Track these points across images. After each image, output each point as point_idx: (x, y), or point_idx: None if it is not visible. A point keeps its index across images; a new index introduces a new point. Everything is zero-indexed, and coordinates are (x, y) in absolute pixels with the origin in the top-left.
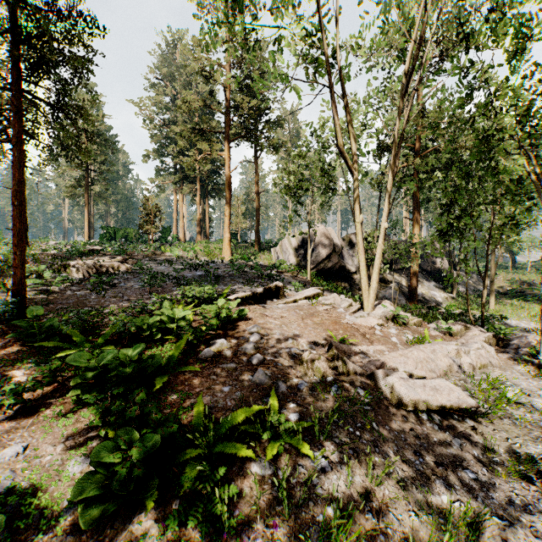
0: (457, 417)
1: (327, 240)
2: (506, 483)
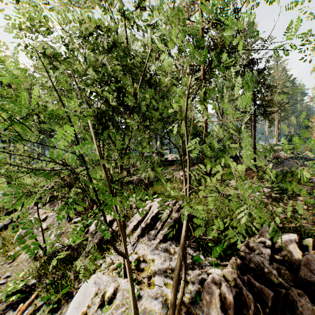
0: None
1: None
2: None
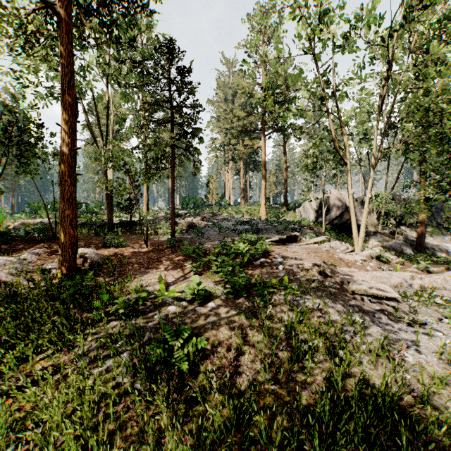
0: (387, 302)
1: (340, 201)
2: (395, 323)
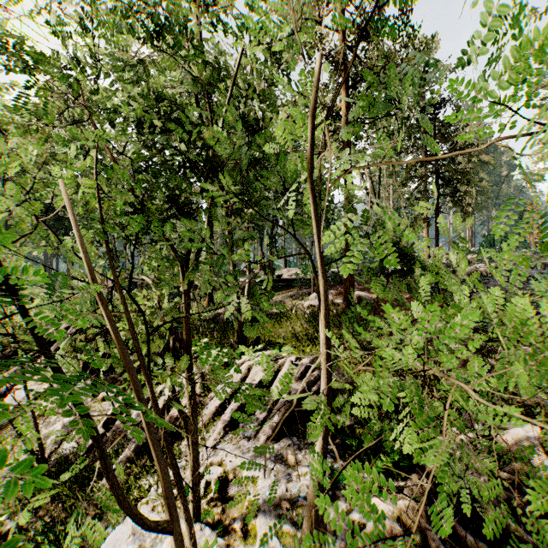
0: None
1: None
2: None
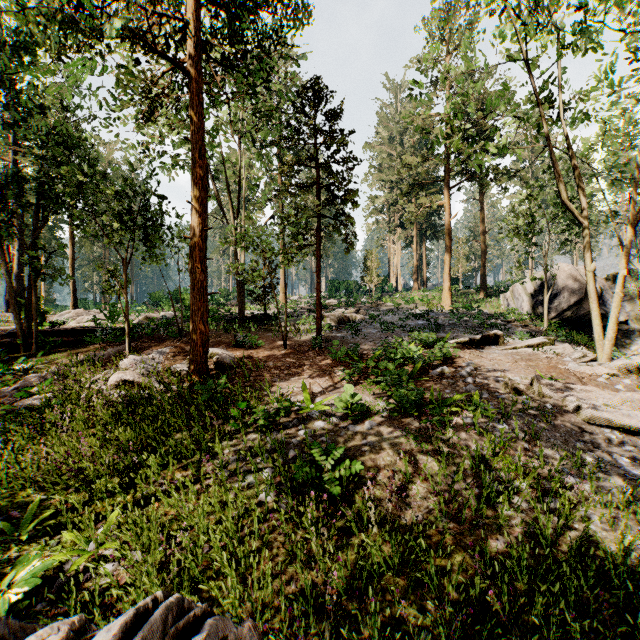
0: None
1: (575, 282)
2: None
